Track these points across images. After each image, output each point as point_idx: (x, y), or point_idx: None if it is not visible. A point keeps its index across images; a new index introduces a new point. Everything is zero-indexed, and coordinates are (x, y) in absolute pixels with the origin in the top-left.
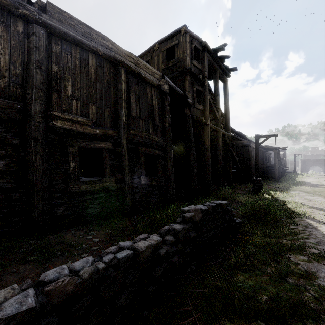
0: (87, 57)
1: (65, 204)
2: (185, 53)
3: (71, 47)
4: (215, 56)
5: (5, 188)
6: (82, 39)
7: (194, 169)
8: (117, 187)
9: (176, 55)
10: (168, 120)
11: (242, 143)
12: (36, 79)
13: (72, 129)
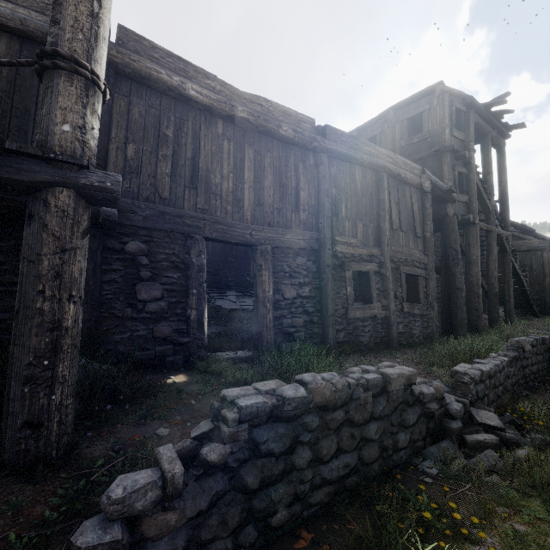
0: (354, 171)
1: (344, 330)
2: (441, 123)
3: (342, 166)
4: (485, 113)
5: (309, 311)
6: (352, 154)
7: (462, 293)
8: (383, 314)
9: (426, 127)
10: (430, 227)
11: (528, 246)
12: (326, 208)
13: (347, 252)
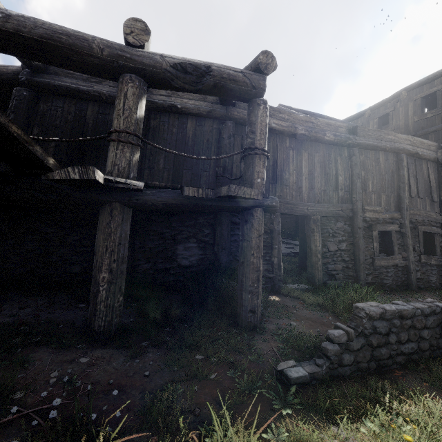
0: (378, 156)
1: (371, 274)
2: None
3: (369, 153)
4: None
5: (346, 260)
6: (377, 144)
7: None
8: (403, 264)
9: (440, 103)
10: None
11: None
12: (357, 187)
13: (373, 217)
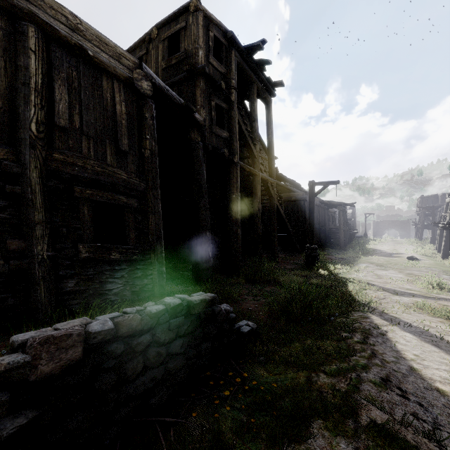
0: None
1: None
2: (195, 42)
3: None
4: (249, 59)
5: None
6: None
7: (206, 232)
8: (6, 266)
9: (182, 46)
10: (150, 143)
11: (296, 197)
12: None
13: None
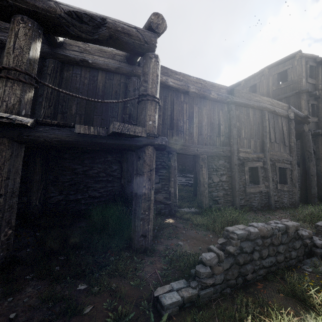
0: (249, 111)
1: (244, 199)
2: (300, 75)
3: (242, 109)
4: None
5: (225, 189)
6: (248, 102)
7: (314, 178)
8: (265, 190)
9: (289, 78)
10: (293, 140)
11: None
12: (234, 134)
13: (245, 156)
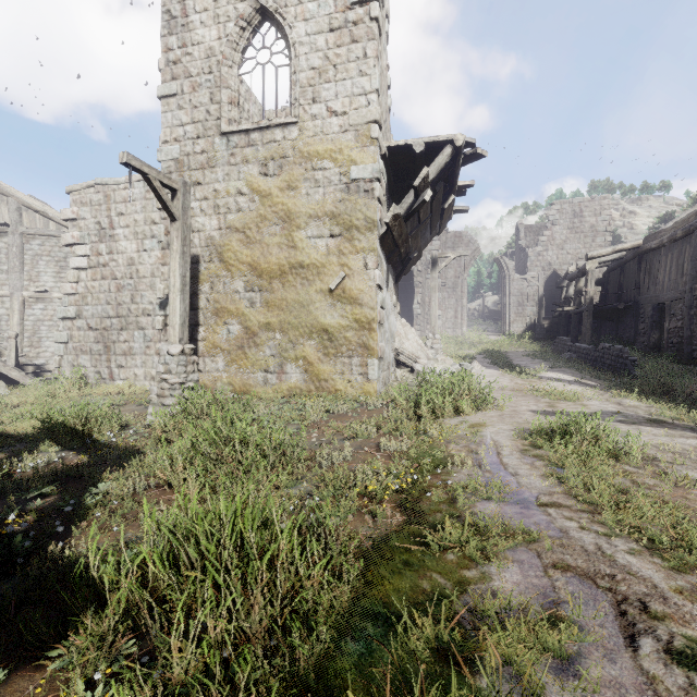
0: None
1: None
2: None
3: None
4: None
5: (681, 336)
6: None
7: None
8: None
9: None
10: None
11: None
12: (689, 269)
13: None
